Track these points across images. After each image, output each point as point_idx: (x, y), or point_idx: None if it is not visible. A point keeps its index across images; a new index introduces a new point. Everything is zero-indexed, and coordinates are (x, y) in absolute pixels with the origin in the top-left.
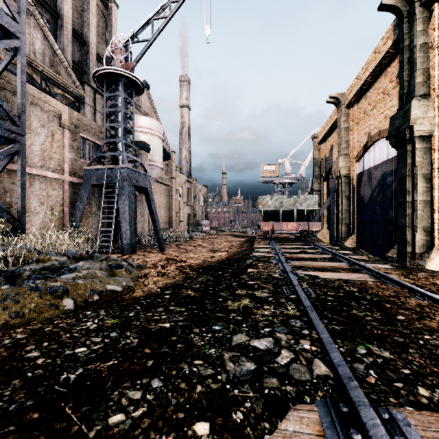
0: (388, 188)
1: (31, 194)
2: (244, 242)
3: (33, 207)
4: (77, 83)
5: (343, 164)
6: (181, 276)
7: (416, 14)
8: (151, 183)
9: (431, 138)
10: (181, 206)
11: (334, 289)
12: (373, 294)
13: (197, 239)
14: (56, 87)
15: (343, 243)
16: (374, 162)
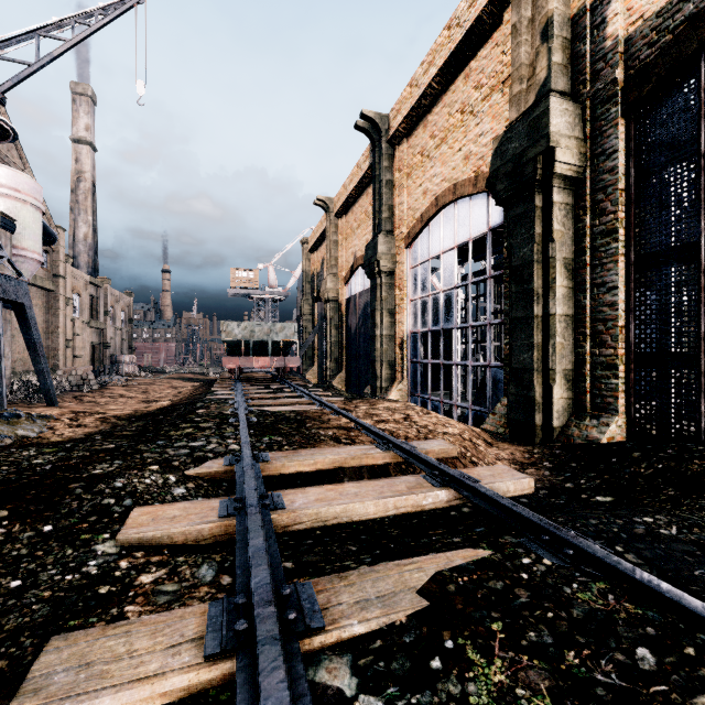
0: (369, 320)
1: None
2: (200, 386)
3: None
4: None
5: (332, 285)
6: (107, 426)
7: (383, 149)
8: None
9: (394, 275)
10: (77, 329)
11: (276, 416)
12: (305, 416)
13: (114, 387)
14: None
15: (331, 383)
16: (359, 288)
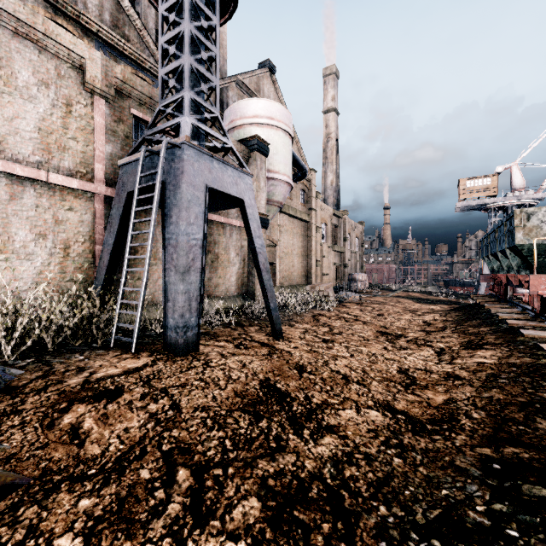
0: None
1: (13, 216)
2: (459, 319)
3: (20, 242)
4: (157, 55)
5: None
6: None
7: None
8: (272, 211)
9: None
10: (324, 252)
11: None
12: None
13: (350, 304)
14: (123, 61)
15: None
16: None
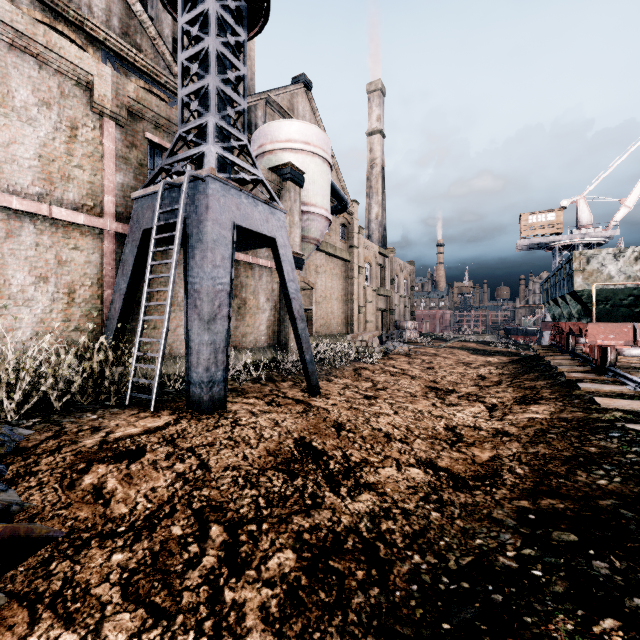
0: None
1: (10, 256)
2: (516, 372)
3: (18, 286)
4: (174, 68)
5: None
6: None
7: None
8: (308, 249)
9: None
10: (368, 297)
11: None
12: None
13: (396, 356)
14: (135, 75)
15: None
16: None
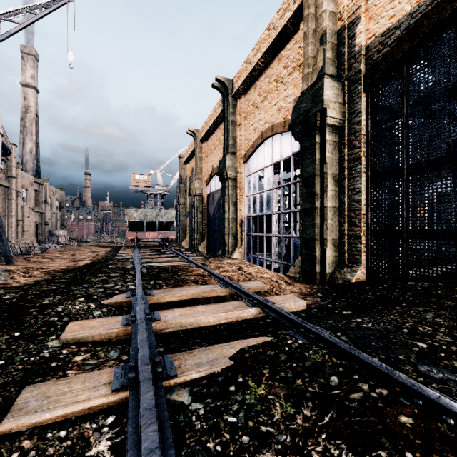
0: (221, 208)
1: None
2: (111, 251)
3: None
4: None
5: (198, 185)
6: (49, 276)
7: (230, 101)
8: None
9: (236, 180)
10: (25, 213)
11: (159, 269)
12: (178, 268)
13: (52, 252)
14: None
15: (197, 248)
16: (215, 188)
